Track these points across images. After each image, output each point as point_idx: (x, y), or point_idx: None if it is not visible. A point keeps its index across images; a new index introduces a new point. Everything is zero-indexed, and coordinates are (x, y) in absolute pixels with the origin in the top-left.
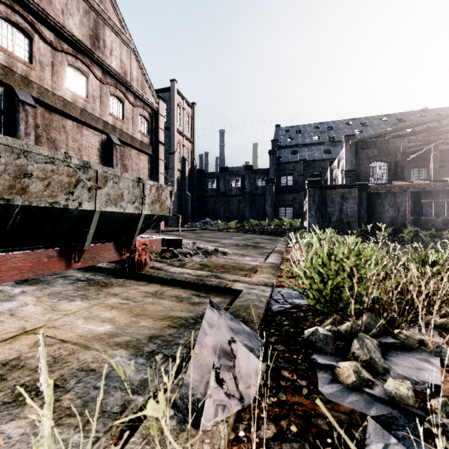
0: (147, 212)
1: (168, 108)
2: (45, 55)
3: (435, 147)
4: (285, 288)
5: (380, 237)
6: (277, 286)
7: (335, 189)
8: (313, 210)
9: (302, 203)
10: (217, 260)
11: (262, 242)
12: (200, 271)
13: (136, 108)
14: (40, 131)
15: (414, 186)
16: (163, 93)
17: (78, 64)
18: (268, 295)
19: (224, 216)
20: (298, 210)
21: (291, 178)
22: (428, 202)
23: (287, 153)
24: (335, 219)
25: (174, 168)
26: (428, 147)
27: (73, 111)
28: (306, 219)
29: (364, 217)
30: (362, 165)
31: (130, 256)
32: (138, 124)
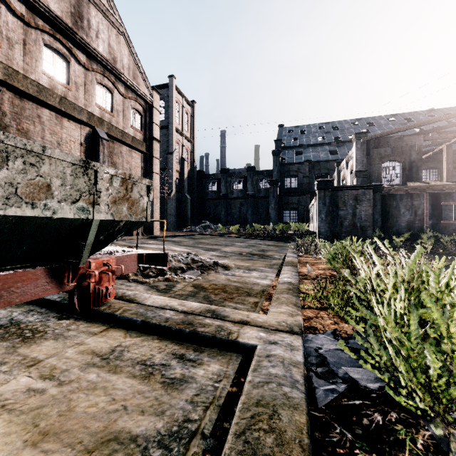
0: (105, 216)
1: (166, 105)
2: (14, 31)
3: (448, 147)
4: (321, 335)
5: (398, 243)
6: (306, 329)
7: (348, 190)
8: (323, 214)
9: (307, 206)
10: (217, 278)
11: (268, 249)
12: (190, 304)
13: (127, 100)
14: (8, 120)
15: (433, 188)
16: (161, 90)
17: (57, 45)
18: (301, 358)
19: (225, 220)
20: (303, 213)
21: (295, 180)
22: (448, 205)
23: (292, 154)
24: (348, 223)
25: (172, 168)
26: (440, 147)
27: (50, 99)
28: (313, 223)
29: (378, 221)
30: (374, 165)
31: (80, 284)
32: (130, 118)
